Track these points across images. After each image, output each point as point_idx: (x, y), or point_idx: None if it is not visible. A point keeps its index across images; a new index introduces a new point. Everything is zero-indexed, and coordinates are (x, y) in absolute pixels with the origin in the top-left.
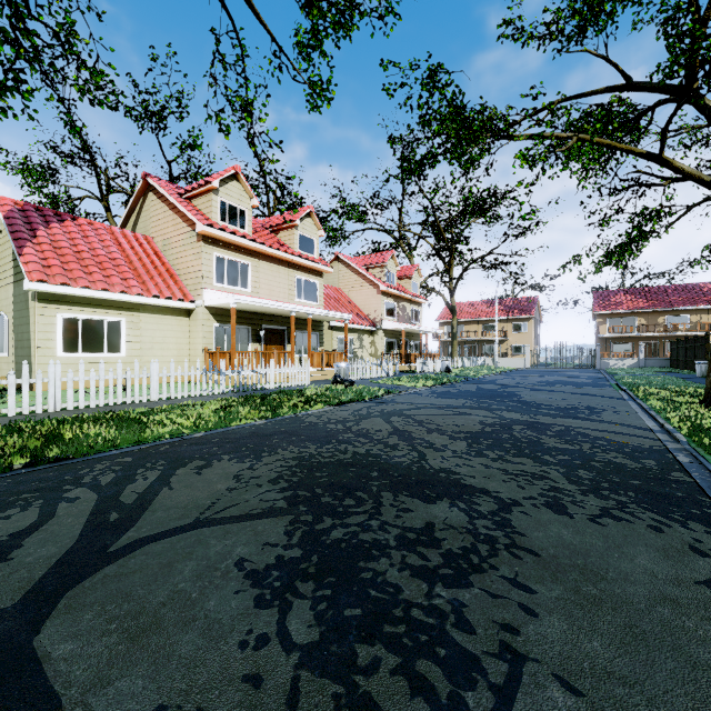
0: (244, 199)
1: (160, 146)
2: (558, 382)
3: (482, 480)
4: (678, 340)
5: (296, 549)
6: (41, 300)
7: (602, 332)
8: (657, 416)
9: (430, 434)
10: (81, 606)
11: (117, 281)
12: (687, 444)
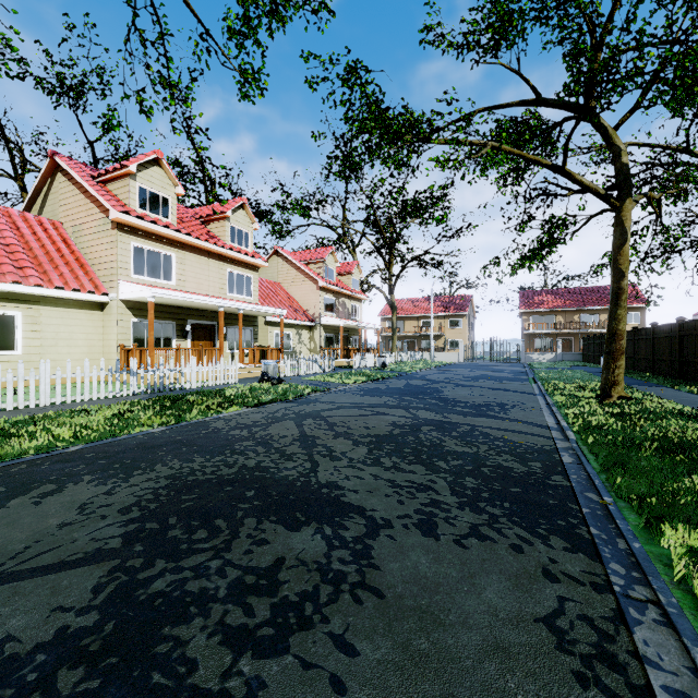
0: (168, 186)
1: (80, 124)
2: (482, 377)
3: (364, 495)
4: (588, 337)
5: (92, 613)
6: None
7: (527, 329)
8: (557, 412)
9: (335, 440)
10: None
11: (9, 270)
12: (575, 443)
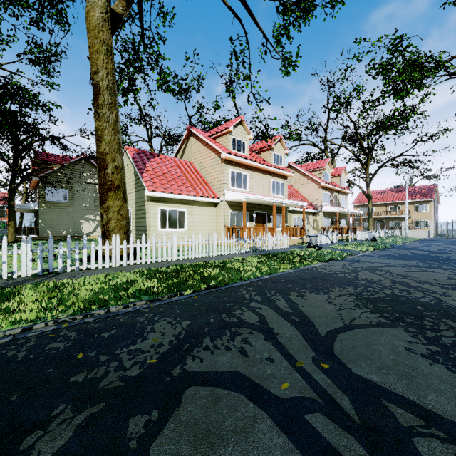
0: (245, 135)
1: (186, 108)
2: None
3: None
4: None
5: (432, 346)
6: (151, 201)
7: None
8: None
9: (422, 284)
10: (352, 360)
11: (183, 189)
12: None
